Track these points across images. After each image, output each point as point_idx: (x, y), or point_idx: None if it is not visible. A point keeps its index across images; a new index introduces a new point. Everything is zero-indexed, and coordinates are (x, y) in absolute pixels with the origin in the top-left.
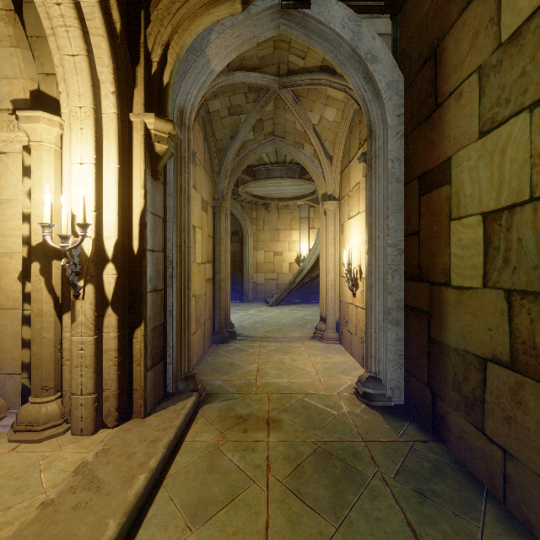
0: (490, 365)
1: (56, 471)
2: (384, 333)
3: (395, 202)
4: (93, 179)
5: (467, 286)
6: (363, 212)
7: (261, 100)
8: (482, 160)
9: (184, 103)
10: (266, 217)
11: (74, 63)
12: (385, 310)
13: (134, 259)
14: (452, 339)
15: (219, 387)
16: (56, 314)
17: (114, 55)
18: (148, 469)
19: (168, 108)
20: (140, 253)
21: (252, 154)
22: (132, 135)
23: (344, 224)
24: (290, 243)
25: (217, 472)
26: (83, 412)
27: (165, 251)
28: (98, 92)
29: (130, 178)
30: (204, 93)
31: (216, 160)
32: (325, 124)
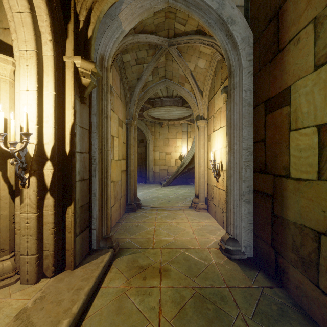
0: (324, 238)
1: (2, 316)
2: (239, 208)
3: (247, 119)
4: (35, 101)
5: (304, 178)
6: (223, 126)
7: (157, 54)
8: (317, 86)
9: (104, 52)
10: (160, 131)
11: (21, 18)
12: (240, 192)
13: (66, 158)
14: (291, 216)
15: (128, 243)
16: (11, 197)
17: (51, 14)
18: (71, 314)
19: (91, 54)
20: (71, 154)
21: (151, 90)
22: (65, 71)
23: (210, 135)
24: (176, 147)
25: (122, 313)
26: (29, 267)
27: (90, 152)
28: (39, 40)
29: (63, 101)
30: (118, 47)
31: (128, 94)
32: (198, 70)
